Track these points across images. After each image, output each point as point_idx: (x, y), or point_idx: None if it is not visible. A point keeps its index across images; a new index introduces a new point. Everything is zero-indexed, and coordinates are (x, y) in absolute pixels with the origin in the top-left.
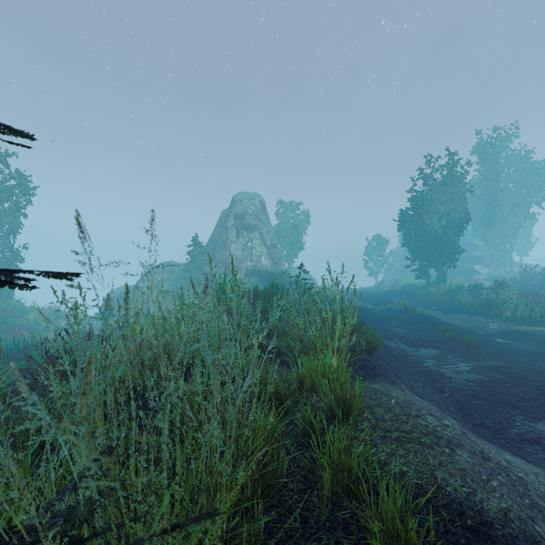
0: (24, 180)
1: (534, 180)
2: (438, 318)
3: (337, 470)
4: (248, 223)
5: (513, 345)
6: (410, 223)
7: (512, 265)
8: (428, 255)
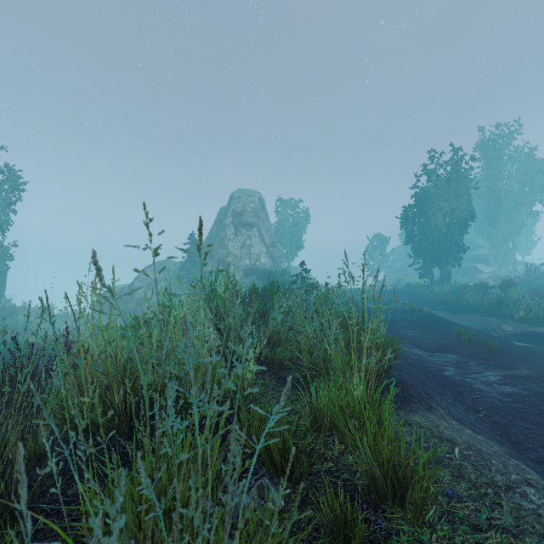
0: (13, 174)
1: (537, 177)
2: (446, 318)
3: None
4: (246, 220)
5: (535, 348)
6: (413, 220)
7: (515, 264)
8: (432, 253)
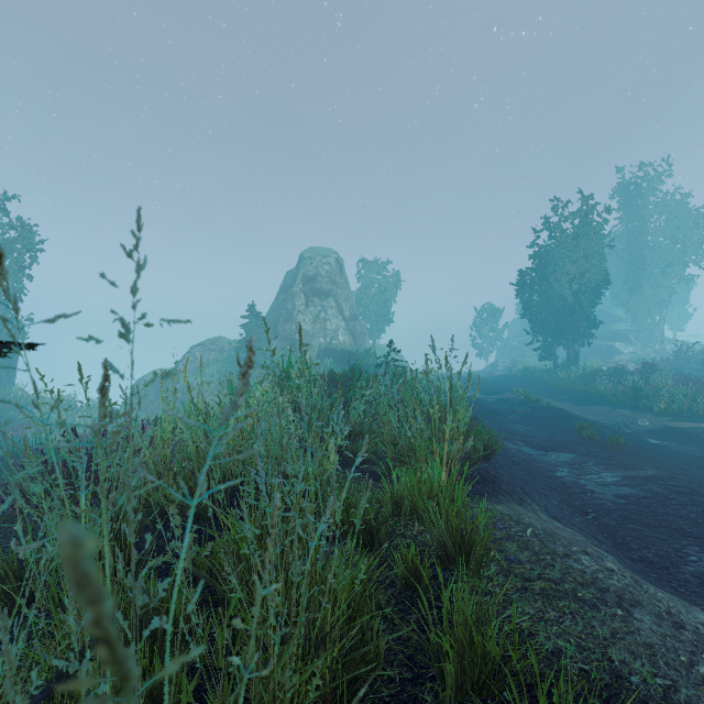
0: (28, 231)
1: (692, 231)
2: (569, 411)
3: (462, 651)
4: (320, 288)
5: (672, 447)
6: (531, 287)
7: (663, 342)
8: (555, 329)
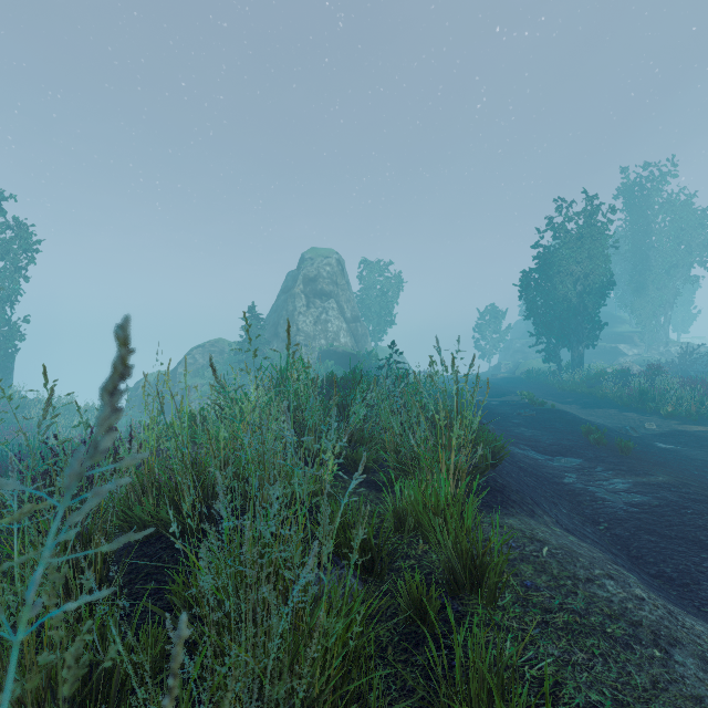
0: (24, 231)
1: (697, 232)
2: (575, 414)
3: None
4: (321, 289)
5: (681, 451)
6: (535, 289)
7: (668, 344)
8: (559, 330)
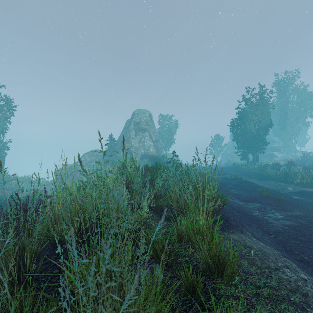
0: (9, 101)
1: (308, 102)
2: (255, 183)
3: None
4: (142, 127)
5: (305, 200)
6: (237, 127)
7: (296, 152)
8: (248, 145)
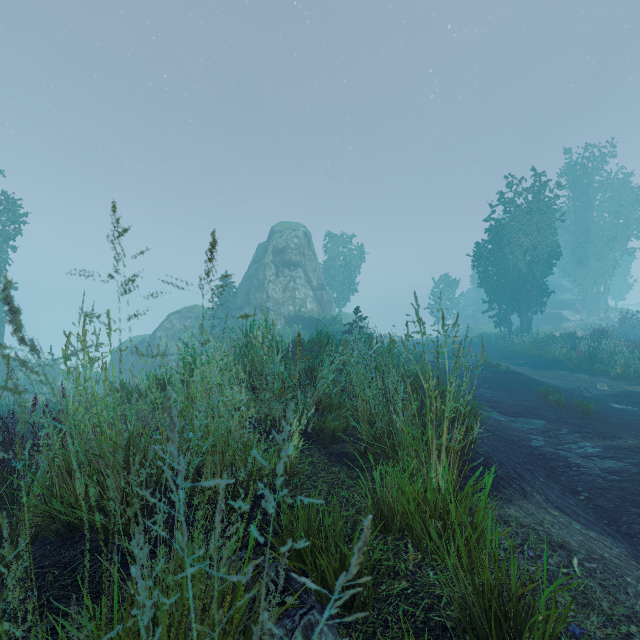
0: (12, 204)
1: (634, 208)
2: (529, 375)
3: None
4: (290, 259)
5: (638, 412)
6: (487, 259)
7: (607, 310)
8: (510, 297)
